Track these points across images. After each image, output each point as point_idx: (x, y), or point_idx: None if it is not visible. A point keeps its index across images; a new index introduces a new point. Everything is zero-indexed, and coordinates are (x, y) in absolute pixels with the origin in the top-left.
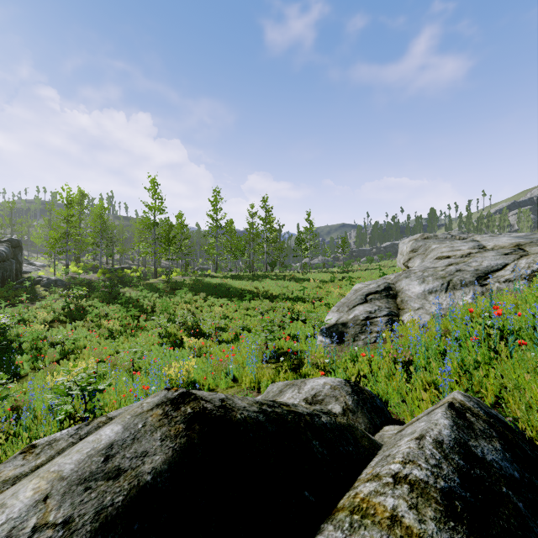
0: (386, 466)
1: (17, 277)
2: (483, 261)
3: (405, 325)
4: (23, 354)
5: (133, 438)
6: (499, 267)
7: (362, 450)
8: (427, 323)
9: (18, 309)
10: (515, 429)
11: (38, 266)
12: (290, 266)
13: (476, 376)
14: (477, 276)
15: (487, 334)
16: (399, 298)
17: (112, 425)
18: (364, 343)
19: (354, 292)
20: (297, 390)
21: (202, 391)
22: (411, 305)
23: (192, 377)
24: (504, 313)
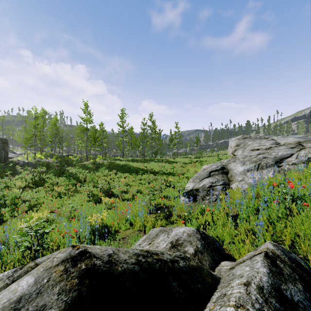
0: (223, 308)
1: (5, 161)
2: (279, 152)
3: (233, 191)
4: (6, 207)
5: (37, 292)
6: (288, 156)
7: (207, 286)
8: (246, 189)
9: (5, 180)
10: (308, 268)
11: (18, 154)
12: (166, 154)
13: (278, 226)
14: (275, 161)
15: (284, 198)
16: (229, 174)
17: (29, 277)
18: (209, 201)
19: (203, 170)
20: (166, 235)
21: (96, 249)
22: (236, 178)
23: (105, 222)
24: (293, 184)
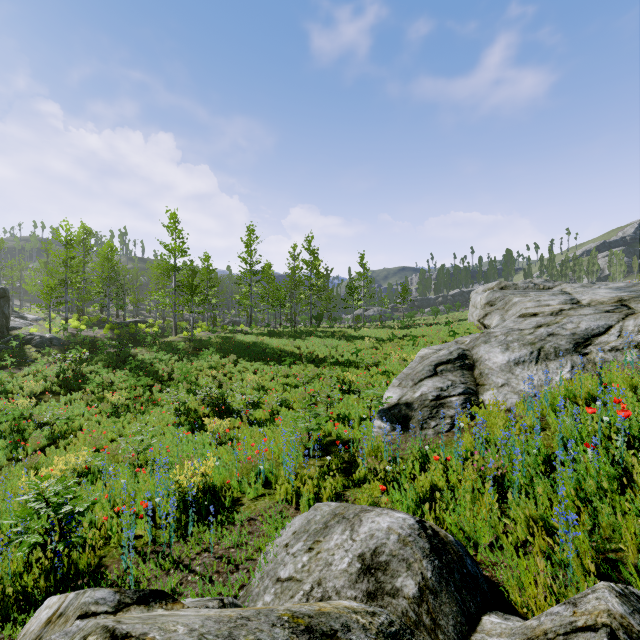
0: None
1: (2, 335)
2: (581, 321)
3: (487, 408)
4: None
5: None
6: (601, 330)
7: None
8: (515, 406)
9: (0, 377)
10: None
11: (30, 320)
12: (340, 318)
13: (605, 515)
14: (574, 342)
15: (605, 436)
16: (477, 370)
17: None
18: (435, 432)
19: (419, 359)
20: (348, 532)
21: None
22: (493, 380)
23: (210, 480)
24: (622, 401)
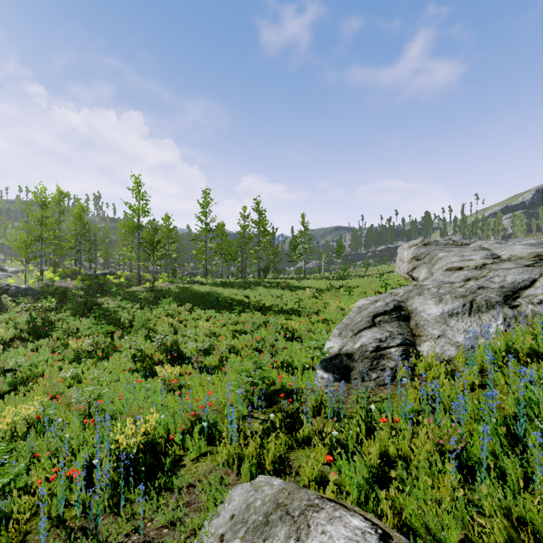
0: None
1: None
2: (506, 275)
3: (425, 360)
4: None
5: None
6: (527, 284)
7: None
8: (453, 358)
9: None
10: None
11: (10, 272)
12: (284, 270)
13: None
14: (503, 294)
15: None
16: (413, 321)
17: None
18: (376, 384)
19: (357, 310)
20: (293, 542)
21: None
22: (429, 332)
23: (153, 437)
24: None
